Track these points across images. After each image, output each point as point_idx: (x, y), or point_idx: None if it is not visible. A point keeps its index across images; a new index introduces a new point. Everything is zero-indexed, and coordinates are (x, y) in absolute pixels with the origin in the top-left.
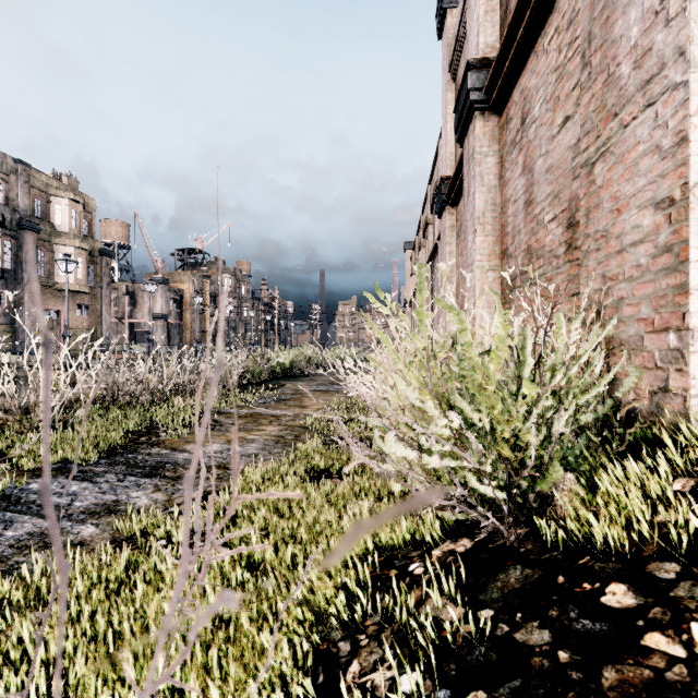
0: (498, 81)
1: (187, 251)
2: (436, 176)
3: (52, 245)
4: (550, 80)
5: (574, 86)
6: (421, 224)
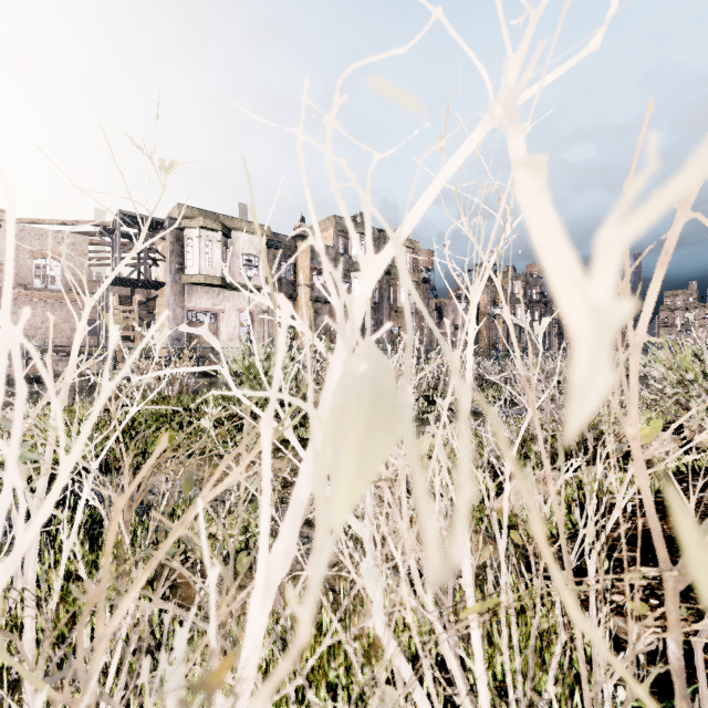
0: None
1: (480, 266)
2: None
3: (396, 282)
4: None
5: None
6: None
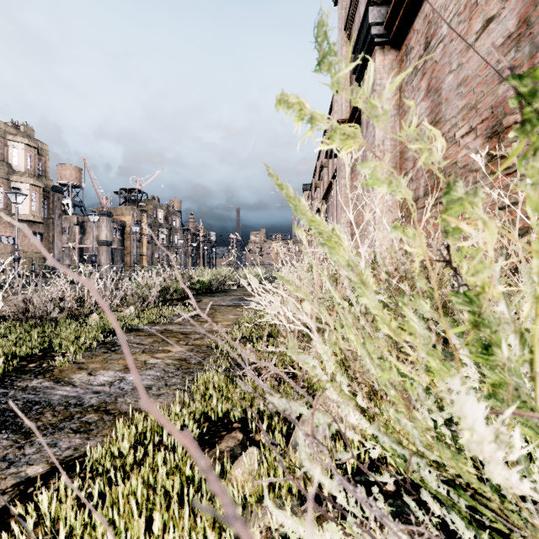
0: (400, 12)
1: (128, 190)
2: (330, 126)
3: (10, 182)
4: None
5: None
6: (317, 168)
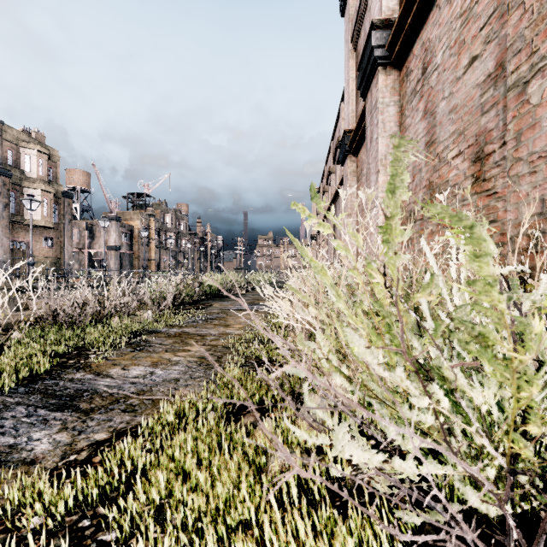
0: (400, 37)
1: (136, 195)
2: (338, 133)
3: (22, 188)
4: (454, 26)
5: (482, 26)
6: (325, 173)
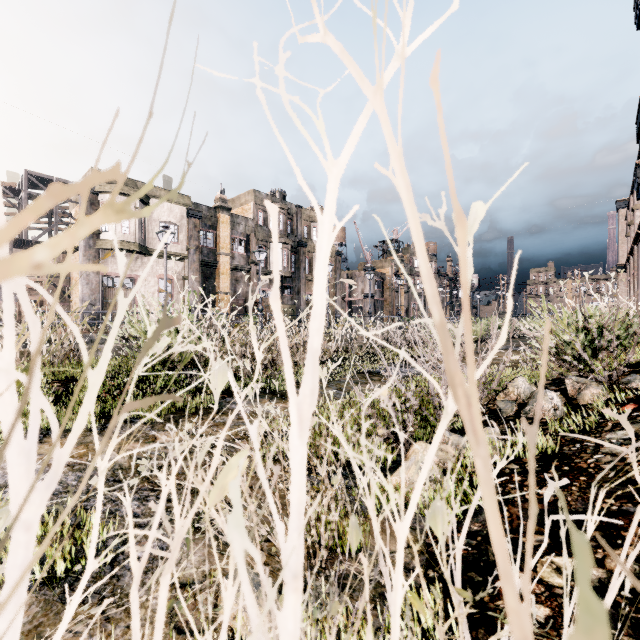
0: None
1: (386, 242)
2: None
3: (312, 254)
4: None
5: None
6: None
